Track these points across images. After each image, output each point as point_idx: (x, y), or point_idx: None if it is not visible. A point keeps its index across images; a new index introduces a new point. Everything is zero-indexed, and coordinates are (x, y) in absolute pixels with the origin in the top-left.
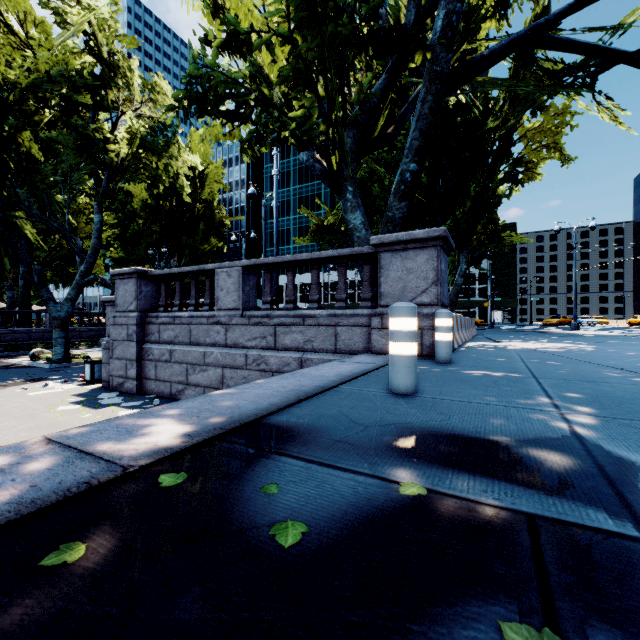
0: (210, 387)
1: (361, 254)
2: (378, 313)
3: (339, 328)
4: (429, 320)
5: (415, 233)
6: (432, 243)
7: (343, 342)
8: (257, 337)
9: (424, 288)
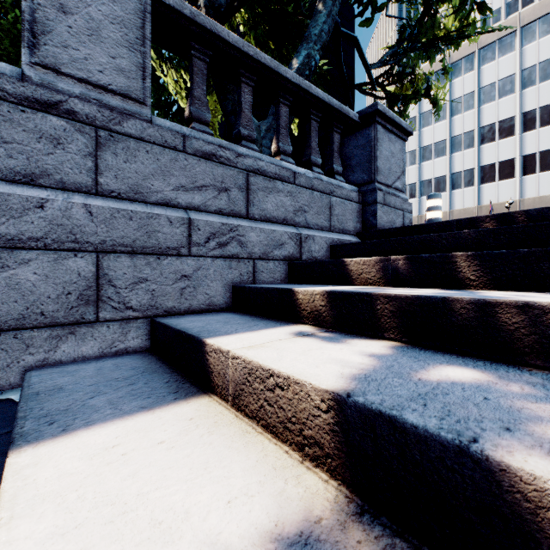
0: (25, 325)
1: (347, 116)
2: (378, 188)
3: (334, 199)
4: (406, 204)
5: (401, 120)
6: (404, 136)
7: (337, 218)
8: (207, 185)
9: (399, 175)
